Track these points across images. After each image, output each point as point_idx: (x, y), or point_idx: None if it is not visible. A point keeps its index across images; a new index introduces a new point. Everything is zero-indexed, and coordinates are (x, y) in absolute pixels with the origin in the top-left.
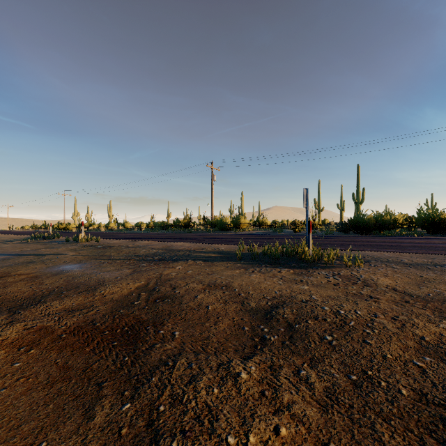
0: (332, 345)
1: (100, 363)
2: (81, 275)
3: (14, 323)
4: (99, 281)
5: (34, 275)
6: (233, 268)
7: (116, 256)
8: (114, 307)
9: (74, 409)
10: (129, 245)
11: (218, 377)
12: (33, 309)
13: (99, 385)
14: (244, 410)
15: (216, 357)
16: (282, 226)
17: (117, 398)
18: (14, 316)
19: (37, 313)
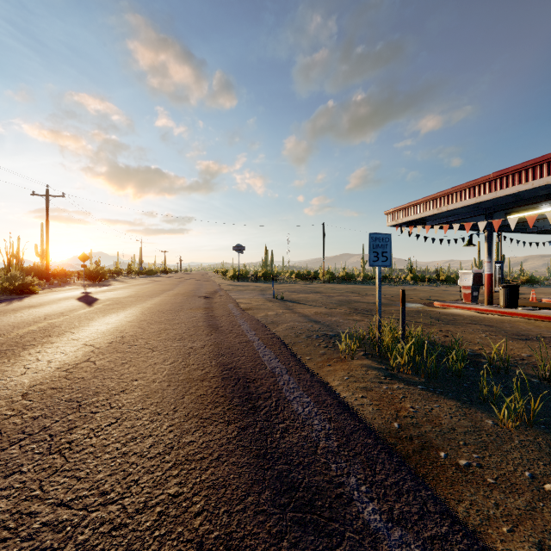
0: (505, 332)
1: None
2: None
3: None
4: None
5: None
6: None
7: None
8: None
9: None
10: None
11: None
12: None
13: None
14: None
15: None
16: None
17: None
18: None
19: None
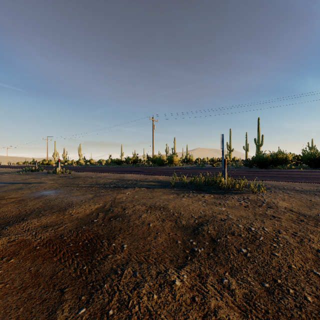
0: (247, 257)
1: (64, 271)
2: (55, 199)
3: (1, 237)
4: (68, 203)
5: (21, 199)
6: (169, 194)
7: (83, 184)
8: (78, 224)
9: (39, 312)
10: (92, 176)
11: (157, 284)
12: (17, 225)
13: (61, 290)
14: (178, 315)
15: (155, 266)
16: (204, 162)
17: (75, 303)
18: (2, 231)
19: (19, 229)
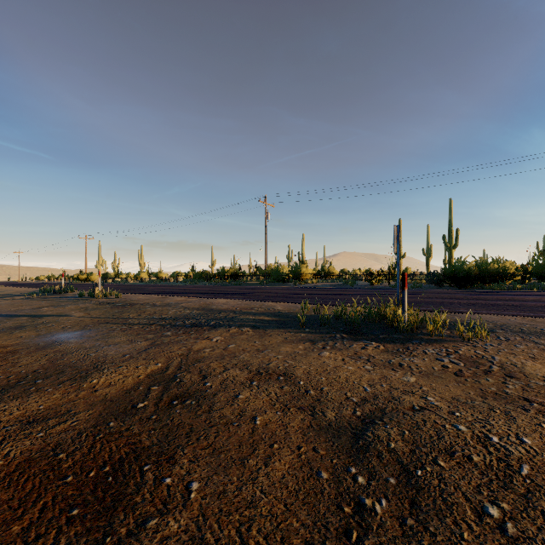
0: (508, 538)
1: None
2: (75, 350)
3: None
4: (97, 361)
5: (12, 349)
6: (295, 340)
7: (135, 319)
8: (103, 415)
9: None
10: (156, 303)
11: None
12: None
13: None
14: None
15: None
16: (354, 277)
17: None
18: None
19: None
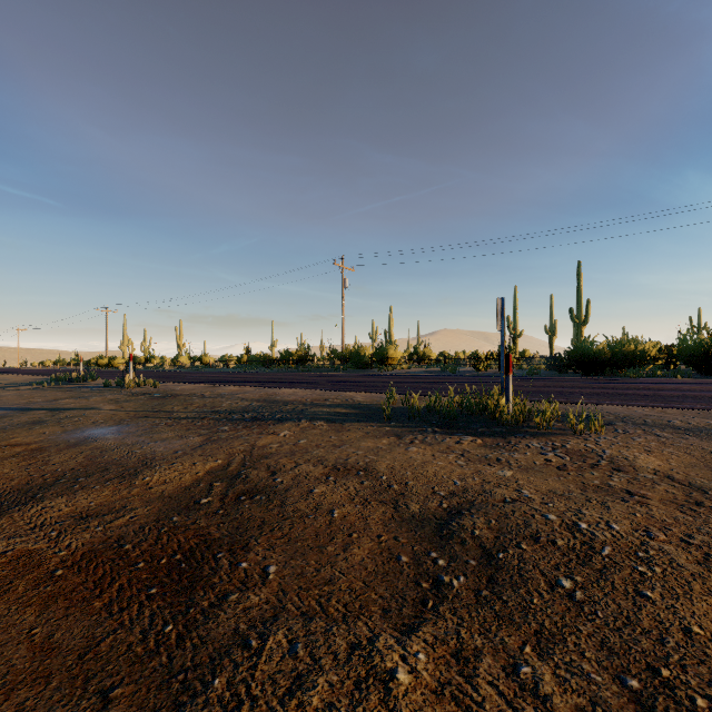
0: (575, 602)
1: (115, 638)
2: (116, 447)
3: None
4: (145, 458)
5: (38, 446)
6: (378, 435)
7: (182, 413)
8: (163, 511)
9: None
10: (205, 393)
11: (350, 679)
12: (18, 513)
13: (104, 694)
14: None
15: (346, 627)
16: (456, 362)
17: None
18: None
19: (21, 523)
